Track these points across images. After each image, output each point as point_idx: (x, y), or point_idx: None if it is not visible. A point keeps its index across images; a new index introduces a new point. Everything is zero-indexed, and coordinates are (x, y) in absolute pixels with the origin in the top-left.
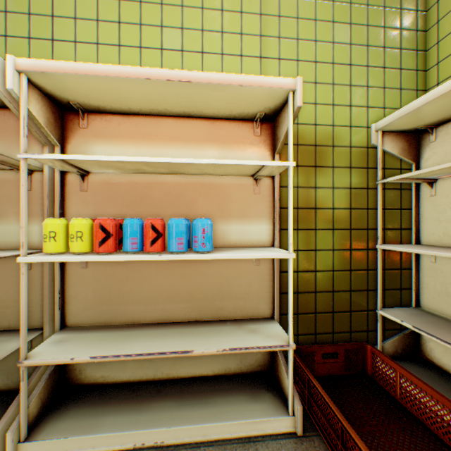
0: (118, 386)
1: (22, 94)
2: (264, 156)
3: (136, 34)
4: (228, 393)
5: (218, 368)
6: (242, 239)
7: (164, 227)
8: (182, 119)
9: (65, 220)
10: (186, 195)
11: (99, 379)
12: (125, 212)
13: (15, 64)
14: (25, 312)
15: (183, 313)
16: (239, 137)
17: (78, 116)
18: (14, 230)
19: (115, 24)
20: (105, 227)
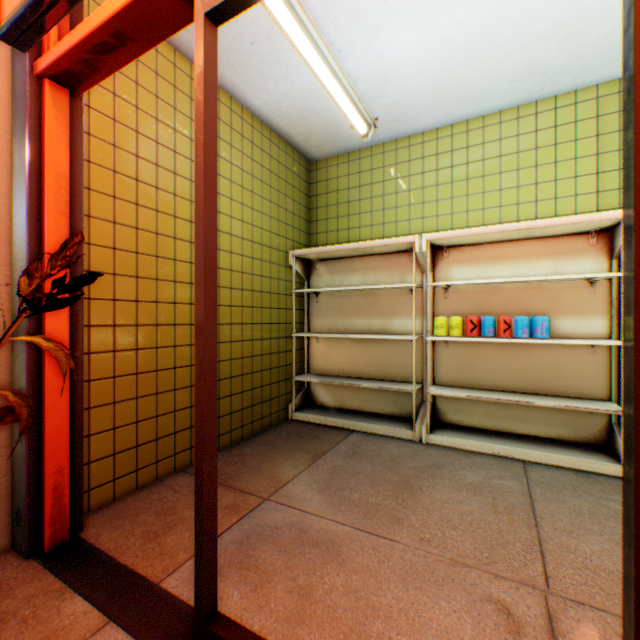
0: (469, 428)
1: (427, 252)
2: (599, 261)
3: (478, 184)
4: (561, 447)
5: (550, 433)
6: (575, 332)
7: (510, 322)
8: (518, 241)
9: (445, 317)
10: (521, 298)
11: (455, 422)
12: (473, 311)
13: (425, 238)
14: (428, 366)
15: (519, 386)
16: (571, 248)
17: (441, 251)
18: (404, 323)
19: (463, 181)
20: (472, 322)
